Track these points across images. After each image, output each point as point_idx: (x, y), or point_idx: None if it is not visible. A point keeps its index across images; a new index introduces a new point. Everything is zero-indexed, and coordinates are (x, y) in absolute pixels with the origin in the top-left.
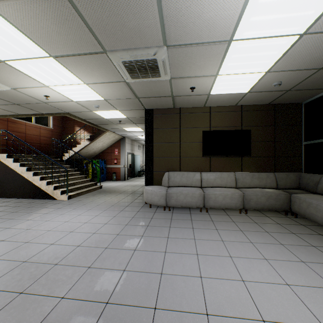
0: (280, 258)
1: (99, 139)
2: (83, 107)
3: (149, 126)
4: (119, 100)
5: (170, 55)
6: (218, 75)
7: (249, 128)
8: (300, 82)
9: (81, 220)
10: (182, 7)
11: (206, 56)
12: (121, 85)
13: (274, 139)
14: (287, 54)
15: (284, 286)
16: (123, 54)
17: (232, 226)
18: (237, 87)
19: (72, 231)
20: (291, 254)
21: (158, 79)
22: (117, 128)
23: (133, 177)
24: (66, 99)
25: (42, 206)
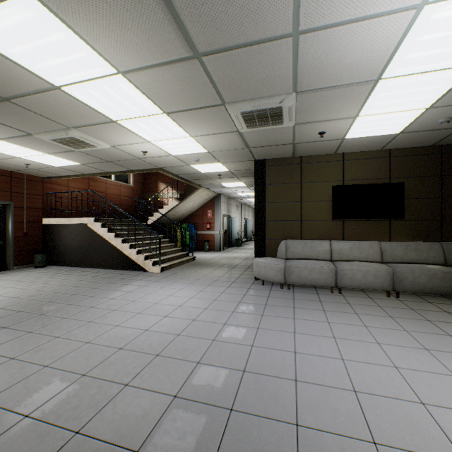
0: (447, 349)
1: (190, 198)
2: (179, 161)
3: (260, 181)
4: (225, 151)
5: (299, 100)
6: (358, 116)
7: (401, 181)
8: None
9: (185, 295)
10: (321, 55)
11: (344, 98)
12: (232, 135)
13: (440, 194)
14: None
15: (451, 377)
16: (244, 105)
17: (377, 311)
18: (385, 127)
19: (181, 306)
20: None
21: (279, 127)
22: (213, 184)
23: (229, 247)
24: (165, 153)
25: (136, 278)
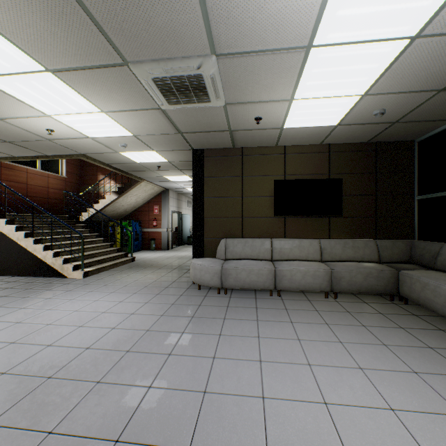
0: (382, 366)
1: (131, 192)
2: (104, 147)
3: (199, 173)
4: (154, 136)
5: (222, 69)
6: (293, 99)
7: (340, 177)
8: (411, 109)
9: (97, 309)
10: None
11: (274, 71)
12: (155, 114)
13: (375, 191)
14: (392, 68)
15: (387, 412)
16: (152, 67)
17: (314, 318)
18: (322, 117)
19: (82, 326)
20: (399, 360)
21: (207, 106)
22: (156, 177)
23: (180, 245)
24: (79, 134)
25: (45, 288)
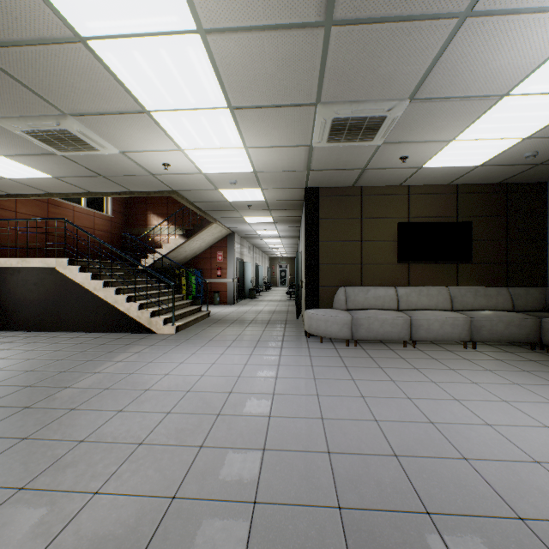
0: None
1: (200, 235)
2: (207, 183)
3: (312, 214)
4: (276, 173)
5: (407, 111)
6: (453, 140)
7: (468, 220)
8: None
9: (234, 361)
10: (471, 52)
11: (456, 115)
12: (299, 151)
13: (506, 236)
14: None
15: None
16: (343, 108)
17: (470, 365)
18: (470, 157)
19: (240, 376)
20: None
21: (364, 145)
22: (233, 218)
23: (242, 299)
24: (194, 169)
25: (146, 343)
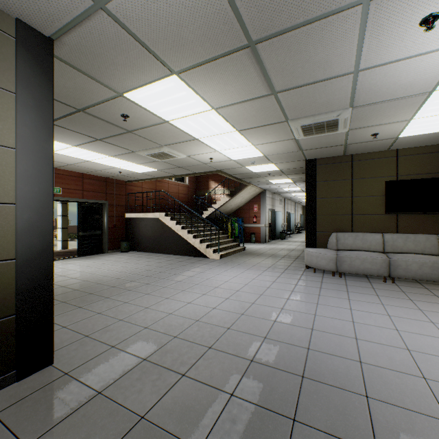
0: None
1: (239, 194)
2: (237, 164)
3: (311, 179)
4: (279, 154)
5: (354, 112)
6: (412, 119)
7: None
8: None
9: (247, 277)
10: (377, 82)
11: (398, 107)
12: (288, 142)
13: None
14: None
15: None
16: (304, 120)
17: (433, 299)
18: None
19: (247, 284)
20: None
21: (333, 133)
22: (261, 181)
23: (274, 239)
24: (227, 159)
25: (202, 263)
